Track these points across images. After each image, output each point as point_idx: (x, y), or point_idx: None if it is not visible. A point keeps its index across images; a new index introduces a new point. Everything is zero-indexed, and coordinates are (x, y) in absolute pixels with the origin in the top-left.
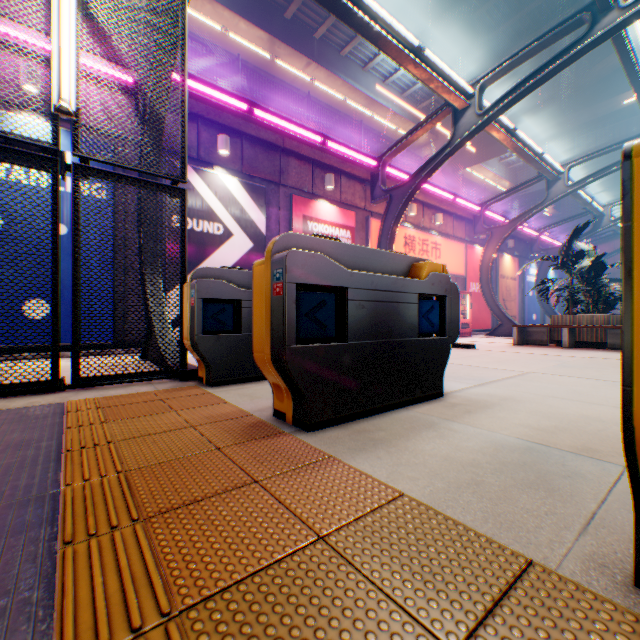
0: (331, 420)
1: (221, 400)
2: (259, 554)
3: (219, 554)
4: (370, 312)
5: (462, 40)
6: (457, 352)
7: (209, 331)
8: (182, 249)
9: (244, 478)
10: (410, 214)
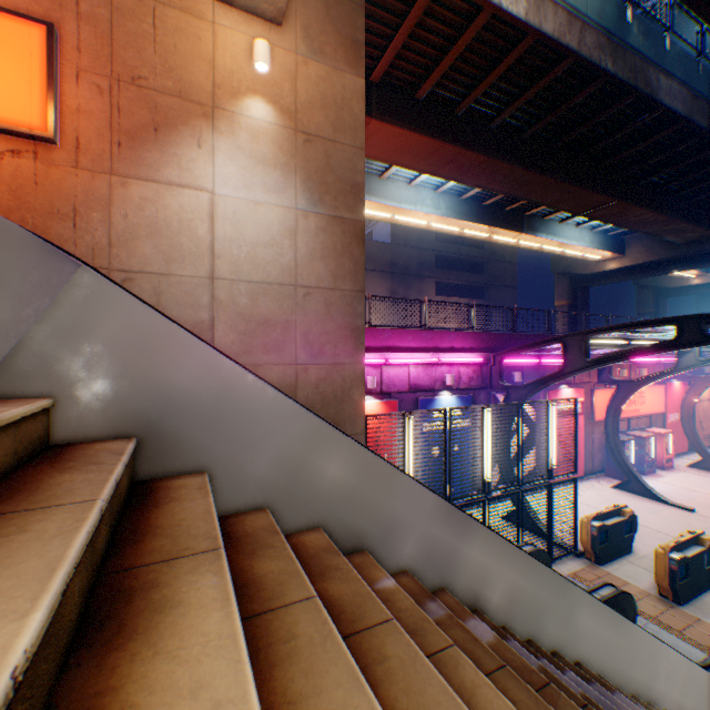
0: (684, 601)
1: (623, 580)
2: (709, 640)
3: (703, 639)
4: (692, 565)
5: (662, 218)
6: (684, 520)
7: (598, 543)
8: (573, 500)
9: (685, 622)
10: (620, 375)
